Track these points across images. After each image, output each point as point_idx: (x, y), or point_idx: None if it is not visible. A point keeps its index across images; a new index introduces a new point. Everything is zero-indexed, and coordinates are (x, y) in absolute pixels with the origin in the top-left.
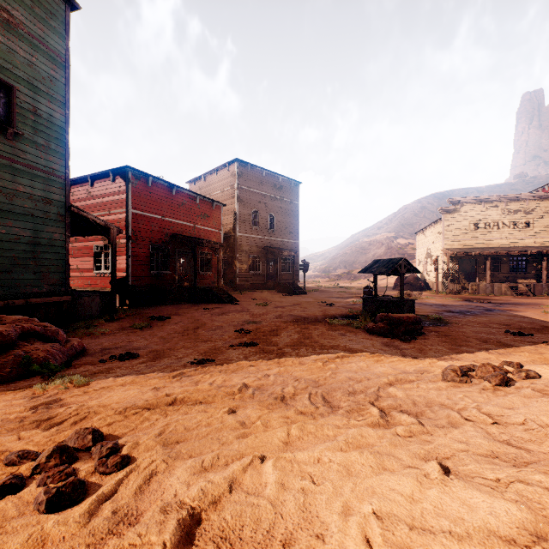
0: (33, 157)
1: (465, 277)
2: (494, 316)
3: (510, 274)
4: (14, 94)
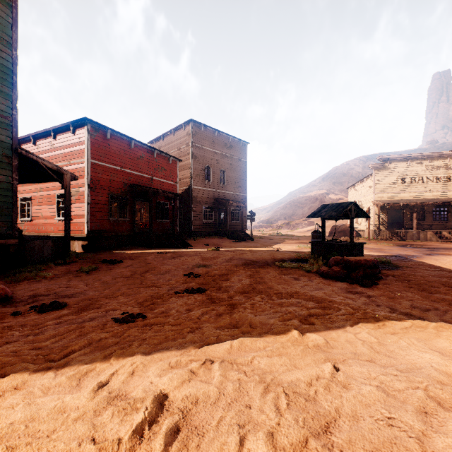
0: None
1: (391, 226)
2: (439, 260)
3: (434, 222)
4: None
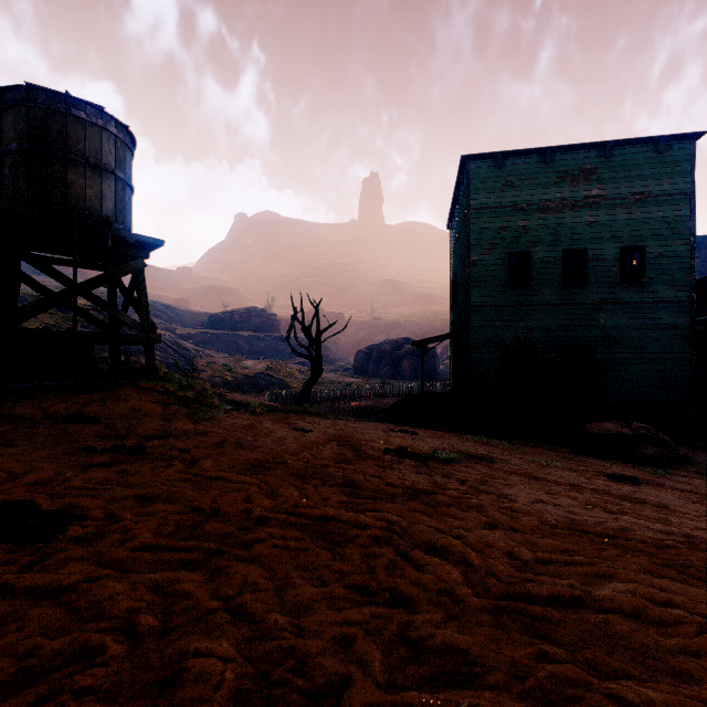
0: (659, 293)
1: None
2: None
3: None
4: (643, 252)
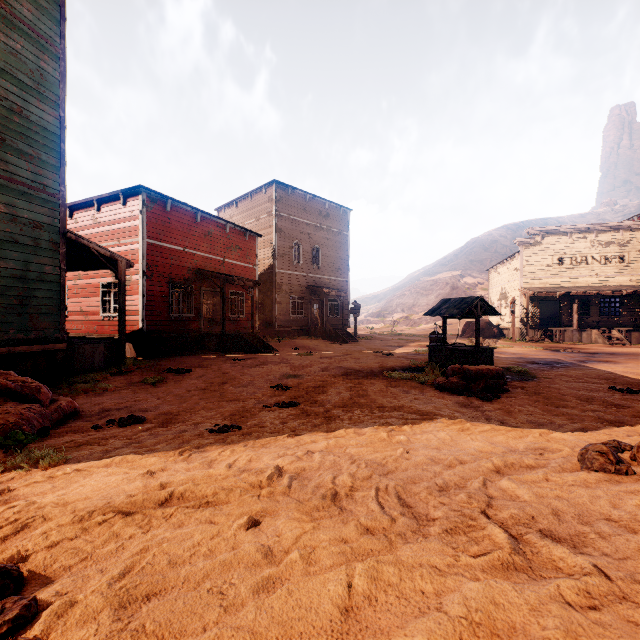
0: (18, 169)
1: (546, 322)
2: (590, 369)
3: (601, 318)
4: None
